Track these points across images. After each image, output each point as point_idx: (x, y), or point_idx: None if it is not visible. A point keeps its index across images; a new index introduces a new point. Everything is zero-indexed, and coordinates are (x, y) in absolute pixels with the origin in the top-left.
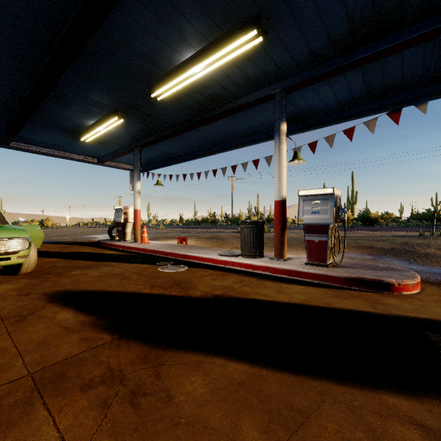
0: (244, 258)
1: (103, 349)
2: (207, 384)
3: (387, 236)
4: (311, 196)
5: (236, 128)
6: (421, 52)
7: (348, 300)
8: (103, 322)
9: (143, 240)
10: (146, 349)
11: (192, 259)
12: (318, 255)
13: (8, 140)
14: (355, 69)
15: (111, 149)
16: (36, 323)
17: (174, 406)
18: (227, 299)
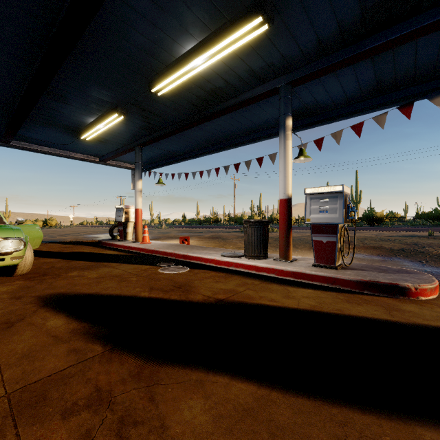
0: (248, 259)
1: (92, 363)
2: (208, 411)
3: (395, 236)
4: (318, 194)
5: (239, 125)
6: (437, 41)
7: (361, 306)
8: (95, 330)
9: (144, 239)
10: (140, 364)
11: (194, 260)
12: (326, 257)
13: (8, 138)
14: (366, 61)
15: (112, 148)
16: (24, 331)
17: (169, 439)
18: (230, 304)
